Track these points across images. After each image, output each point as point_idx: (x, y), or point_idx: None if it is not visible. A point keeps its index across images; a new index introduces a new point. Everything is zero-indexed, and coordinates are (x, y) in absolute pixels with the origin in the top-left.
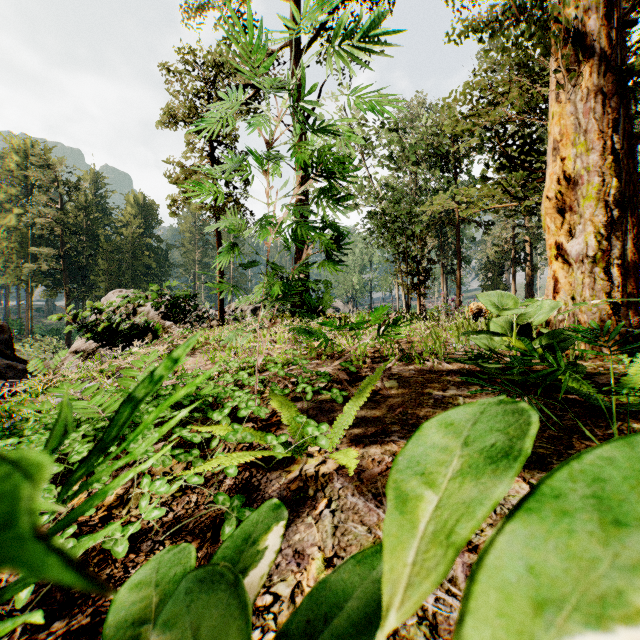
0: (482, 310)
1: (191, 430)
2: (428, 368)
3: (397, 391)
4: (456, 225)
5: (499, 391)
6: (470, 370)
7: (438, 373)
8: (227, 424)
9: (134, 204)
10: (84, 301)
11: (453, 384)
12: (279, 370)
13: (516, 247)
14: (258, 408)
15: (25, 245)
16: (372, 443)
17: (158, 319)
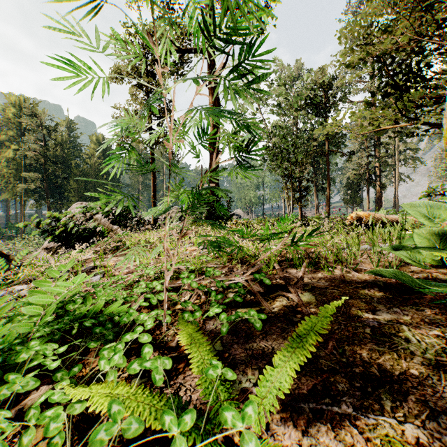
0: (361, 218)
1: (88, 360)
2: (338, 277)
3: (317, 308)
4: (326, 155)
5: (442, 315)
6: (386, 282)
7: (353, 284)
8: (113, 383)
9: (96, 142)
10: (61, 210)
11: (377, 301)
12: (192, 282)
13: (369, 171)
14: (154, 364)
15: (19, 171)
16: (316, 417)
17: (108, 224)
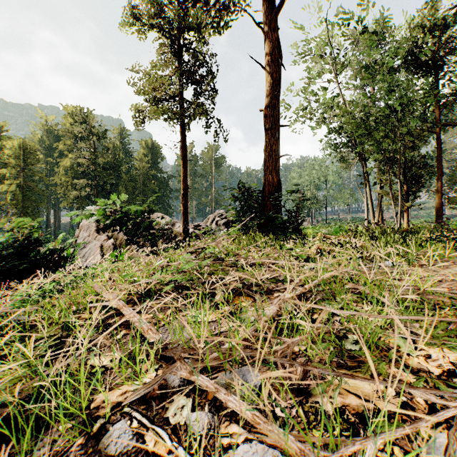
0: None
1: None
2: None
3: None
4: (436, 131)
5: None
6: None
7: None
8: None
9: (145, 147)
10: None
11: None
12: None
13: None
14: None
15: (76, 179)
16: None
17: (122, 236)
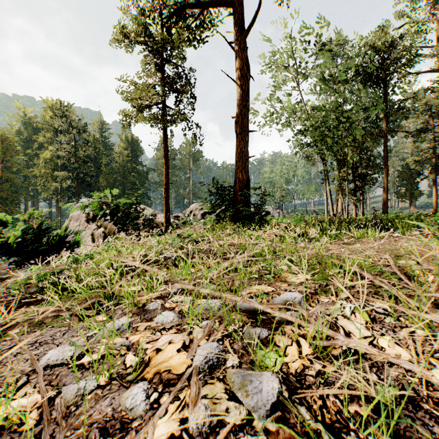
0: None
1: None
2: None
3: None
4: (383, 136)
5: None
6: None
7: None
8: None
9: (125, 141)
10: None
11: None
12: None
13: (438, 156)
14: None
15: (56, 171)
16: None
17: (110, 225)
